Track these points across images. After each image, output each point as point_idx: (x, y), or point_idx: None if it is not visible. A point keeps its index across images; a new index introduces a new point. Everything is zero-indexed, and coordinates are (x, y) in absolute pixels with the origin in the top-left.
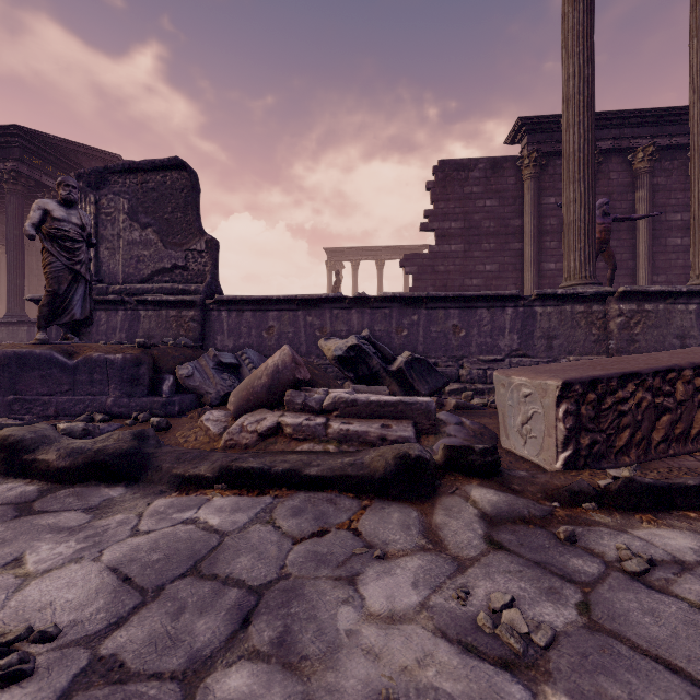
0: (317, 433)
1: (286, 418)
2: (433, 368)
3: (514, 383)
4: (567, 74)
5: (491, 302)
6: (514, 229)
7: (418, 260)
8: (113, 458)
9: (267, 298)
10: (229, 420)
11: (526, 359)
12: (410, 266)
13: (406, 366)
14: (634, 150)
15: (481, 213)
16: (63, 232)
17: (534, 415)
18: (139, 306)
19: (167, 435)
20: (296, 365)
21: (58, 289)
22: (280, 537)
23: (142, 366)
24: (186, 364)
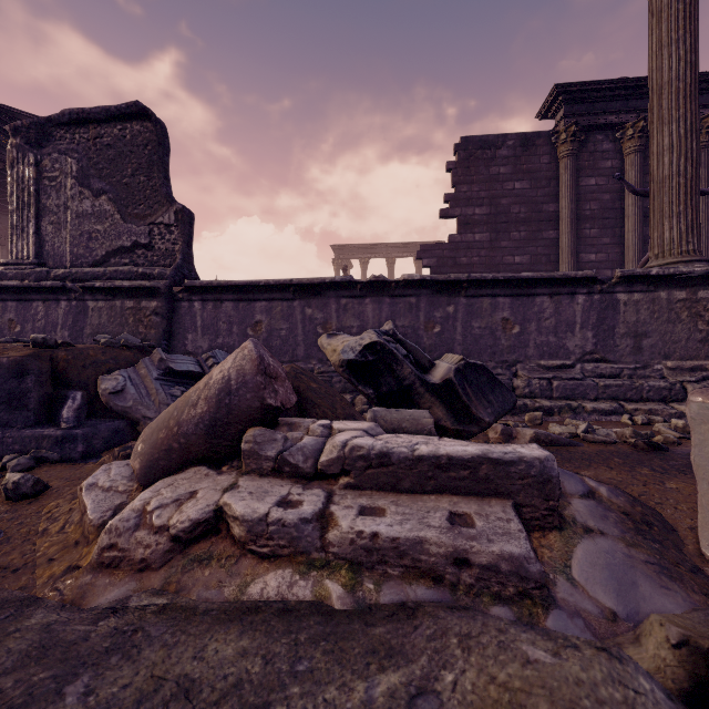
0: (302, 542)
1: (235, 497)
2: (496, 379)
3: None
4: None
5: (556, 287)
6: (548, 215)
7: (437, 252)
8: None
9: (252, 283)
10: (131, 488)
11: (605, 364)
12: (428, 258)
13: (457, 377)
14: None
15: (510, 197)
16: None
17: None
18: (86, 295)
19: (27, 511)
20: (268, 379)
21: None
22: None
23: (26, 378)
24: (115, 373)
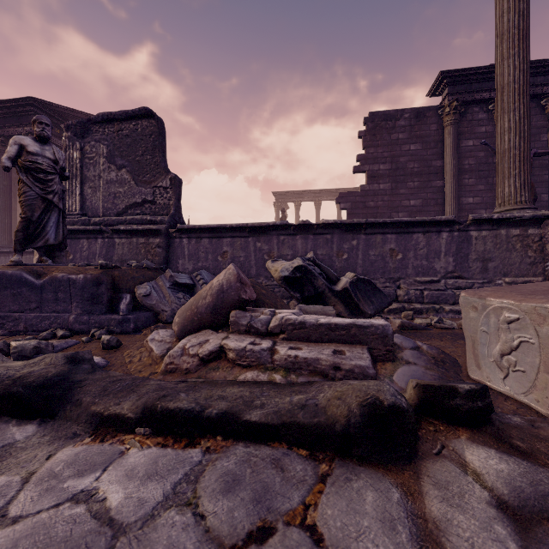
0: (262, 359)
1: (229, 341)
2: (377, 288)
3: (491, 306)
4: (501, 11)
5: (427, 227)
6: (436, 169)
7: (351, 198)
8: (27, 390)
9: (221, 226)
10: (173, 341)
11: (461, 280)
12: (345, 202)
13: (351, 287)
14: (547, 95)
15: (406, 156)
16: (37, 164)
17: (522, 345)
18: (114, 235)
19: (116, 354)
20: (242, 285)
21: (31, 216)
22: (200, 541)
23: (101, 286)
24: (145, 284)
